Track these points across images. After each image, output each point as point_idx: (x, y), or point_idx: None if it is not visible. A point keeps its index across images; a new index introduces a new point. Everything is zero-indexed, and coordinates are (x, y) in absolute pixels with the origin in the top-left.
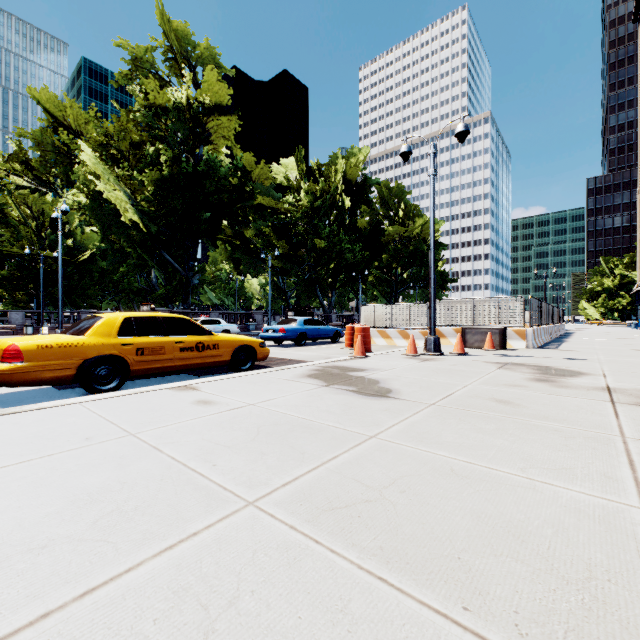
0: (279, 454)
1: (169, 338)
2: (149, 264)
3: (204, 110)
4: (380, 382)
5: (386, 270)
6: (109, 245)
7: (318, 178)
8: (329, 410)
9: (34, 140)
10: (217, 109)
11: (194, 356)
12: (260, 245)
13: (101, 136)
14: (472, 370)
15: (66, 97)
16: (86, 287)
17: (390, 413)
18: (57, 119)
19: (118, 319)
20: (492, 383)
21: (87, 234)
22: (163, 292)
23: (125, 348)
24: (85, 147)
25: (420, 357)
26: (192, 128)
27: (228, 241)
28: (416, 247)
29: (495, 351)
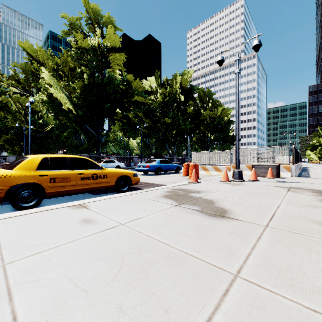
0: (139, 312)
1: (73, 171)
2: (79, 131)
3: (107, 50)
4: (214, 202)
5: (202, 135)
6: (60, 122)
7: (167, 86)
8: (184, 232)
9: (21, 68)
10: (114, 49)
11: (90, 183)
12: (136, 121)
13: (54, 64)
14: (271, 192)
15: (37, 46)
16: (49, 144)
17: (237, 237)
18: (33, 58)
19: (38, 158)
20: (295, 204)
21: (49, 117)
22: (86, 146)
23: (42, 178)
24: (44, 69)
25: (231, 182)
26: (100, 59)
27: (120, 120)
28: (218, 122)
29: (274, 179)
